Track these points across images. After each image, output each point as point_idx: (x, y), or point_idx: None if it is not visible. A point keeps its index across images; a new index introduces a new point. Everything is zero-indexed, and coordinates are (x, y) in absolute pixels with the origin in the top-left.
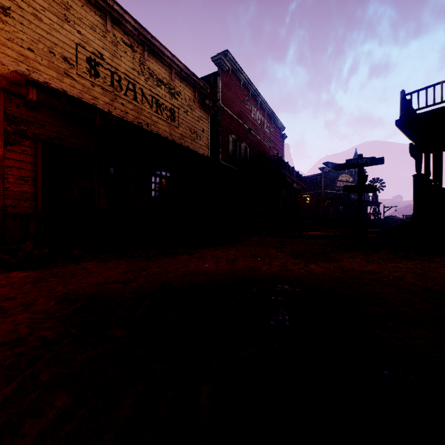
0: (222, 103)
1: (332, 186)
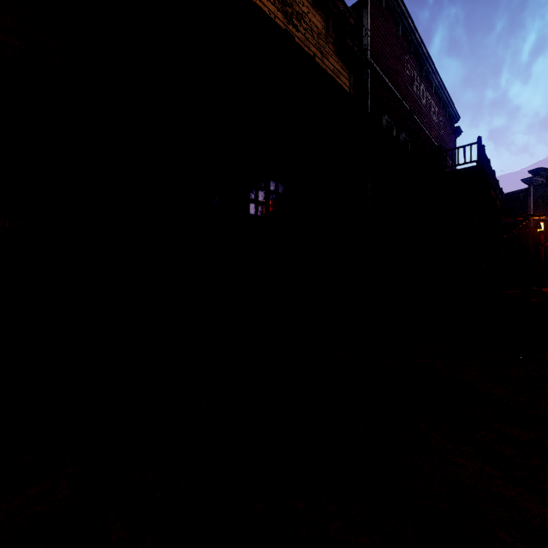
0: (370, 56)
1: (547, 210)
